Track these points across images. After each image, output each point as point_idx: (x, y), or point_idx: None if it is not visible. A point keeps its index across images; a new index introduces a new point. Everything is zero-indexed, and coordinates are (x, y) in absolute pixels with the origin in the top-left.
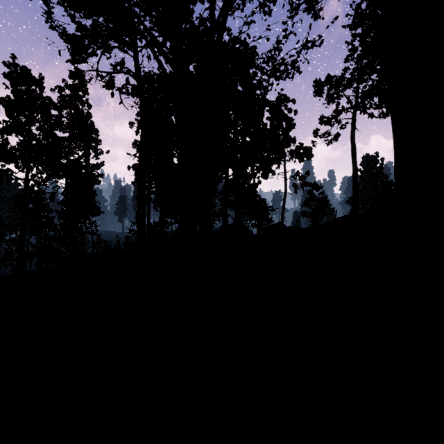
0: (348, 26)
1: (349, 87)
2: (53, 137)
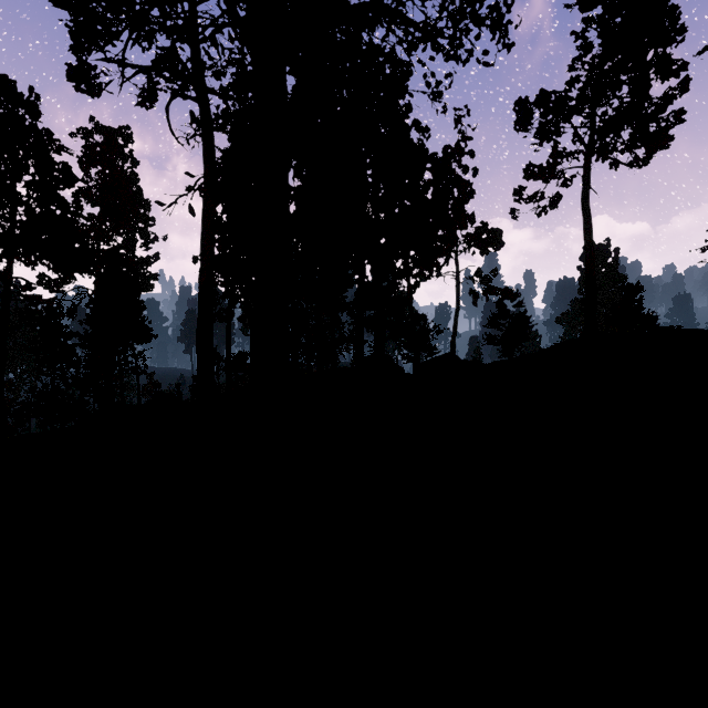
0: (578, 3)
1: (578, 111)
2: (56, 201)
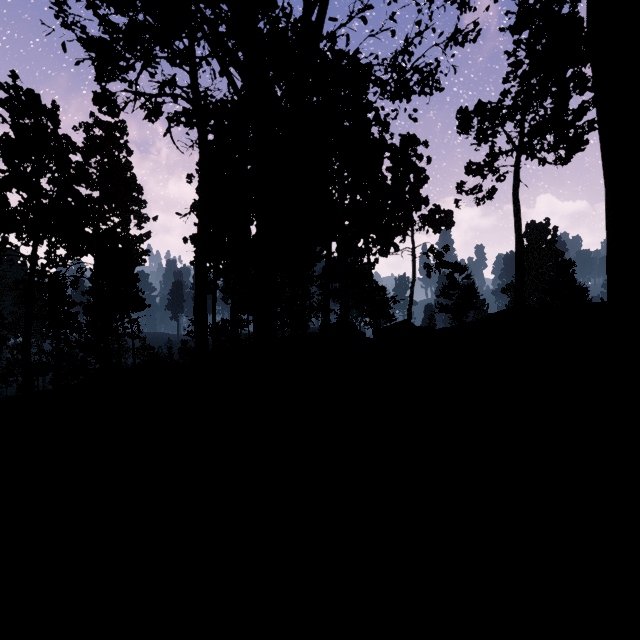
0: (509, 29)
1: (510, 118)
2: (73, 195)
